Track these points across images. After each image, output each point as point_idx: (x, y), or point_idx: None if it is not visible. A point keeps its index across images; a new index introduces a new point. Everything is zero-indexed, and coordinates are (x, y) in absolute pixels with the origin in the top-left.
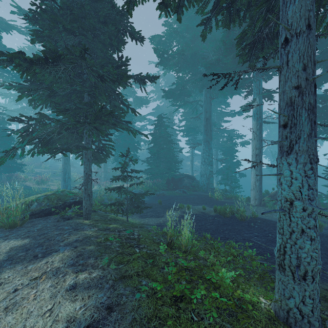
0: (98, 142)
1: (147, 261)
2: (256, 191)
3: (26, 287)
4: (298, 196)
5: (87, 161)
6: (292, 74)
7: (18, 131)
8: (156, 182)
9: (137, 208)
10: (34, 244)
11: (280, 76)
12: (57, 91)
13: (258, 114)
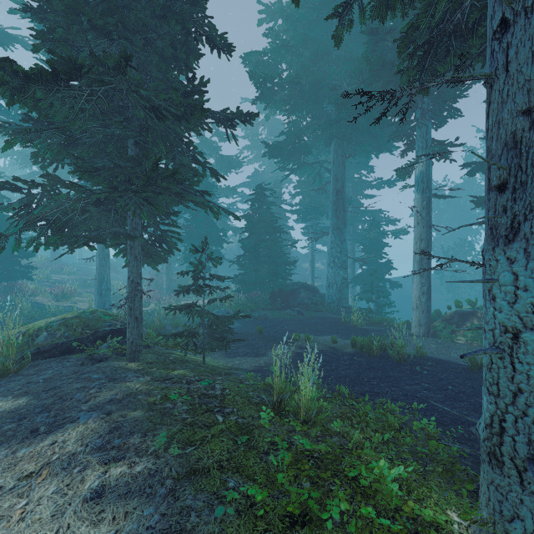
0: (154, 227)
1: (237, 439)
2: (421, 311)
3: (8, 495)
4: (529, 323)
5: (133, 260)
6: (518, 87)
7: (9, 207)
8: (253, 296)
9: (221, 341)
10: (34, 408)
11: (490, 94)
12: (79, 136)
13: (424, 182)
